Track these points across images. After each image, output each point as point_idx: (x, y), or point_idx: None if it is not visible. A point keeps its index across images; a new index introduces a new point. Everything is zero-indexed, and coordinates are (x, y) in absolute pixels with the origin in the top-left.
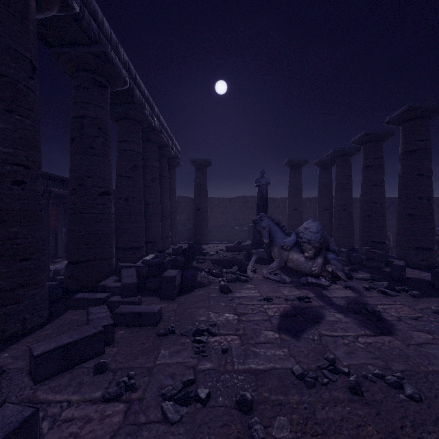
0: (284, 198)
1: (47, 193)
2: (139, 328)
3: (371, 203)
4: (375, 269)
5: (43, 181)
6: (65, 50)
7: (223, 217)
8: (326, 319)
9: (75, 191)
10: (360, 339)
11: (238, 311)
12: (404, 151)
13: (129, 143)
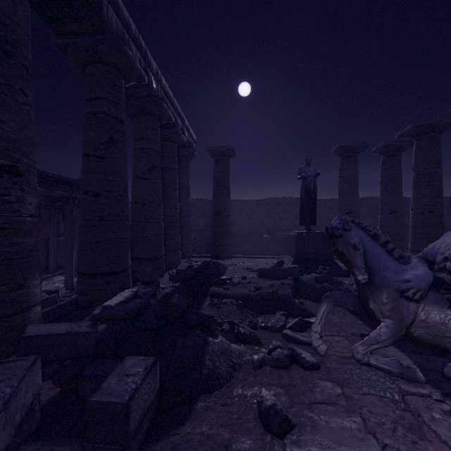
0: (323, 200)
1: None
2: None
3: None
4: None
5: None
6: None
7: (248, 222)
8: None
9: None
10: None
11: None
12: None
13: (102, 101)
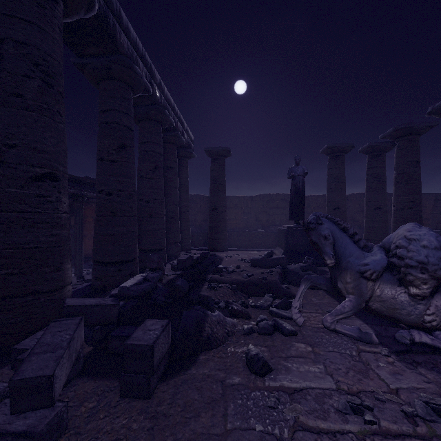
0: (315, 196)
1: None
2: None
3: None
4: None
5: None
6: None
7: (243, 218)
8: None
9: None
10: None
11: None
12: None
13: (114, 112)
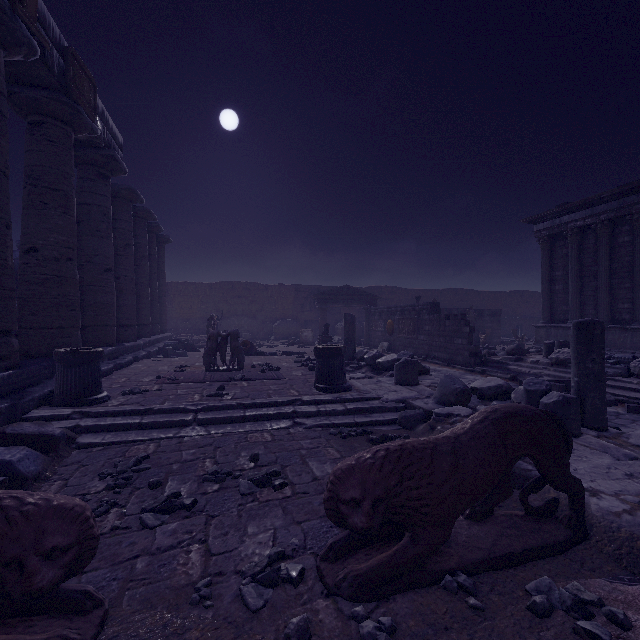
0: (175, 283)
1: None
2: None
3: None
4: None
5: None
6: None
7: None
8: None
9: None
10: None
11: None
12: None
13: None
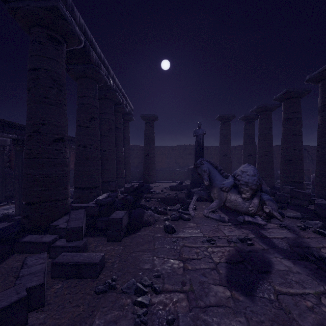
0: (214, 146)
1: (21, 141)
2: (78, 280)
3: (291, 149)
4: (300, 206)
5: (17, 131)
6: (20, 5)
7: (167, 161)
8: (275, 268)
9: (30, 137)
10: (324, 301)
11: (183, 256)
12: (323, 104)
13: (87, 97)
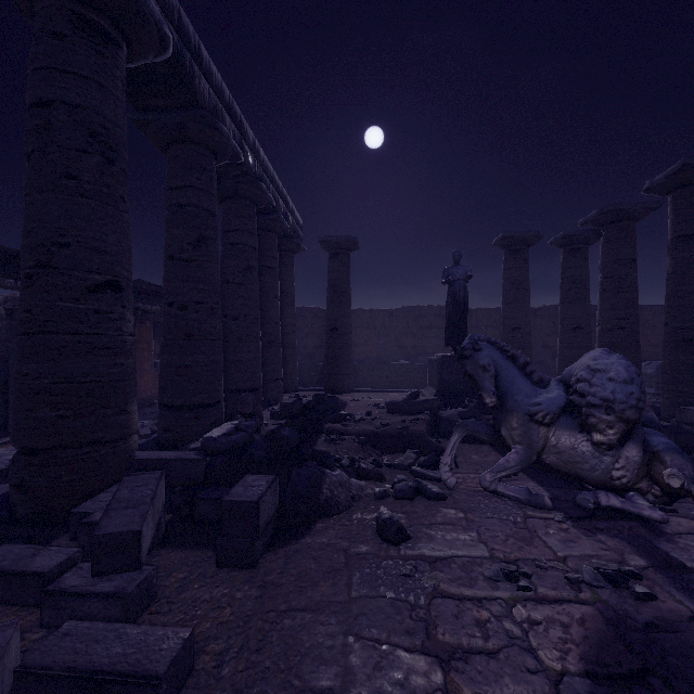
0: (487, 310)
1: None
2: None
3: (693, 313)
4: None
5: None
6: None
7: (378, 342)
8: None
9: (30, 281)
10: None
11: (438, 639)
12: None
13: (190, 190)
